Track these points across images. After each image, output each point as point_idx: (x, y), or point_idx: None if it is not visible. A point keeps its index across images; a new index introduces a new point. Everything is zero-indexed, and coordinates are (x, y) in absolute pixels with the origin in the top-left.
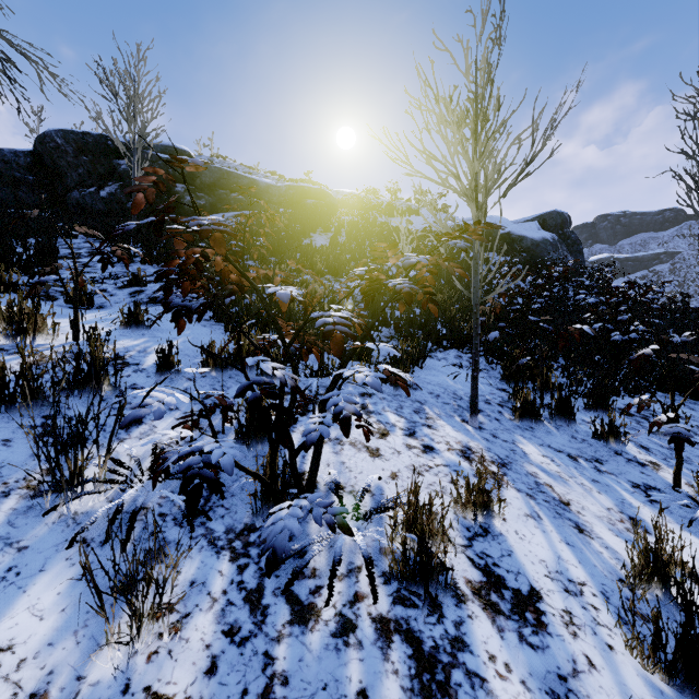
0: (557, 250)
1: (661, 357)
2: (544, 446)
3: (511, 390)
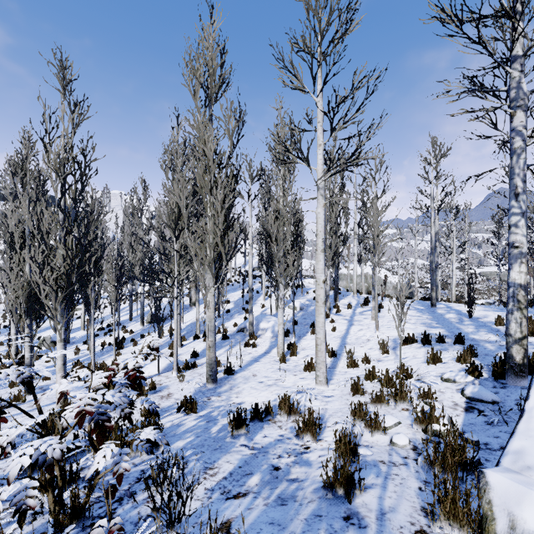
0: None
1: None
2: None
3: None
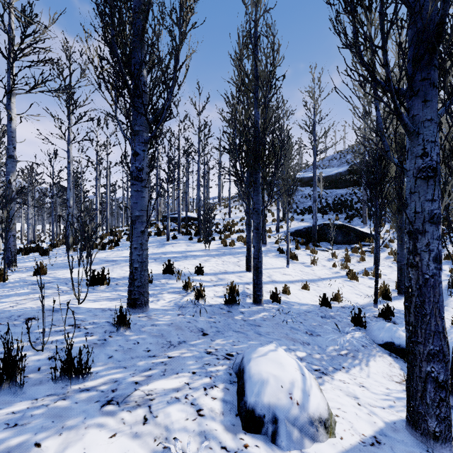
0: None
1: None
2: None
3: None
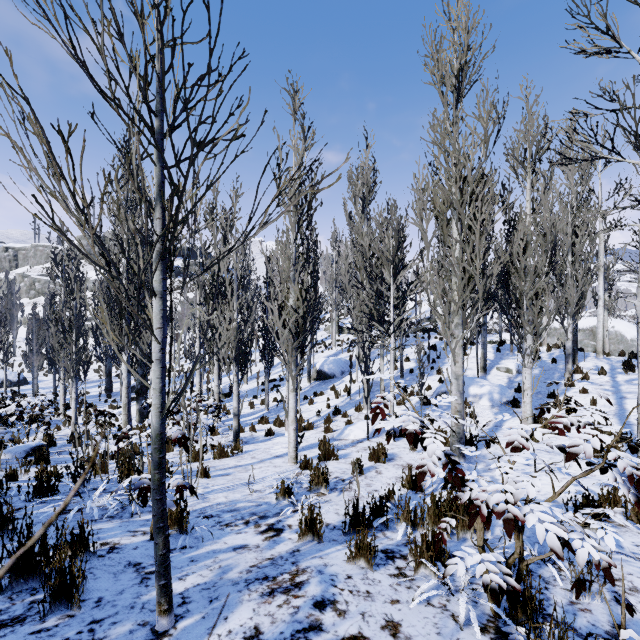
0: None
1: None
2: (147, 584)
3: None
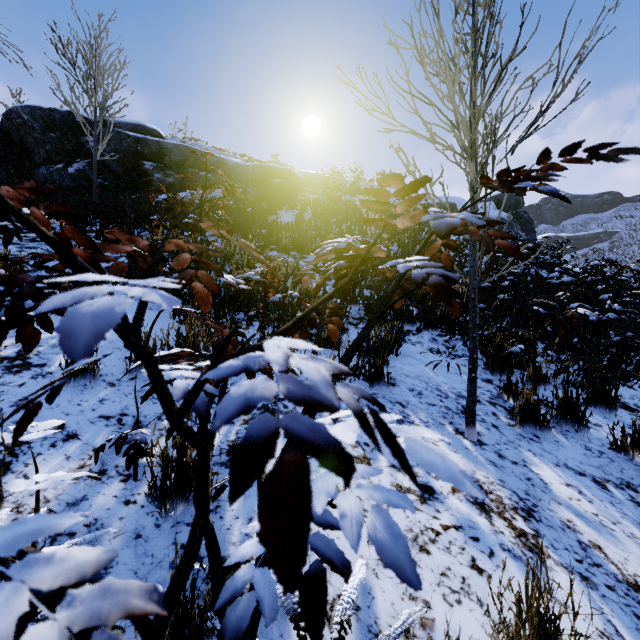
0: (512, 229)
1: (636, 337)
2: (561, 466)
3: (497, 381)
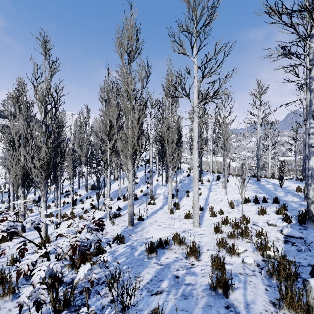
0: None
1: None
2: None
3: None
